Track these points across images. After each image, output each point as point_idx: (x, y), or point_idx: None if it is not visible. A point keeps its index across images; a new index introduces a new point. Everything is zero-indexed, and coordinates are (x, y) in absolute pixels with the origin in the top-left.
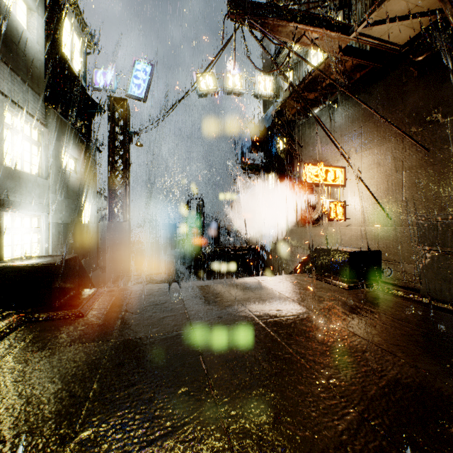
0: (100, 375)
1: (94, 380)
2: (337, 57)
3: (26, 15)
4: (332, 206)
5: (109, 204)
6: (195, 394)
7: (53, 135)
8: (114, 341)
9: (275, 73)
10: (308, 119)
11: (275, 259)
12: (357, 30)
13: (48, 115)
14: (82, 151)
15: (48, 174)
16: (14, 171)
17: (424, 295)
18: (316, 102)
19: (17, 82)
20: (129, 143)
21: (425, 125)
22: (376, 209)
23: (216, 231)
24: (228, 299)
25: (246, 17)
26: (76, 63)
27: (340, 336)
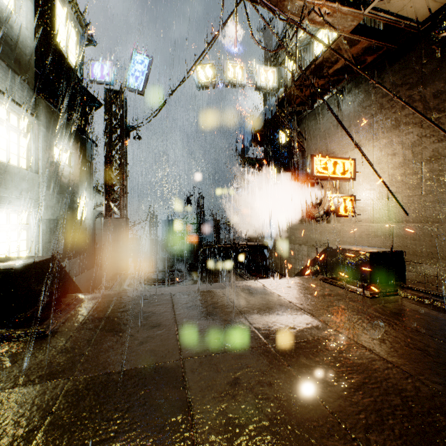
0: None
1: None
2: (348, 38)
3: None
4: (341, 201)
5: (105, 200)
6: None
7: (44, 126)
8: (73, 380)
9: (277, 64)
10: (313, 109)
11: (277, 257)
12: (372, 4)
13: (38, 105)
14: (77, 144)
15: (38, 168)
16: None
17: None
18: (322, 90)
19: (1, 68)
20: (127, 137)
21: None
22: (390, 204)
23: (217, 228)
24: (229, 310)
25: None
26: (71, 54)
27: (384, 374)
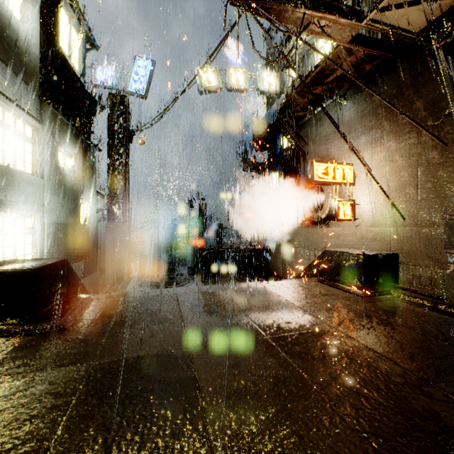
0: (69, 415)
1: (59, 423)
2: (347, 47)
3: (19, 6)
4: (340, 205)
5: (108, 204)
6: (187, 448)
7: (48, 132)
8: (94, 364)
9: (279, 69)
10: (314, 115)
11: (280, 261)
12: (369, 16)
13: (43, 110)
14: (80, 149)
15: (43, 172)
16: (5, 169)
17: (452, 305)
18: (323, 96)
19: (8, 75)
20: (129, 141)
21: (443, 118)
22: (388, 209)
23: (219, 232)
24: (231, 308)
25: (250, 2)
26: (74, 59)
27: (365, 358)
